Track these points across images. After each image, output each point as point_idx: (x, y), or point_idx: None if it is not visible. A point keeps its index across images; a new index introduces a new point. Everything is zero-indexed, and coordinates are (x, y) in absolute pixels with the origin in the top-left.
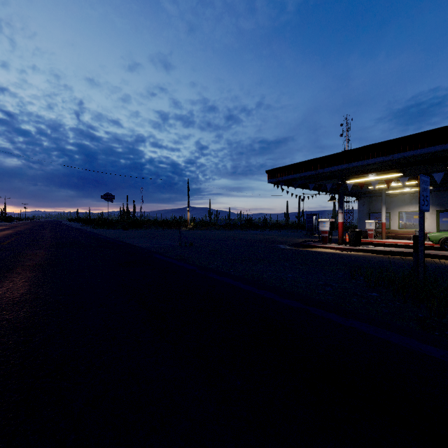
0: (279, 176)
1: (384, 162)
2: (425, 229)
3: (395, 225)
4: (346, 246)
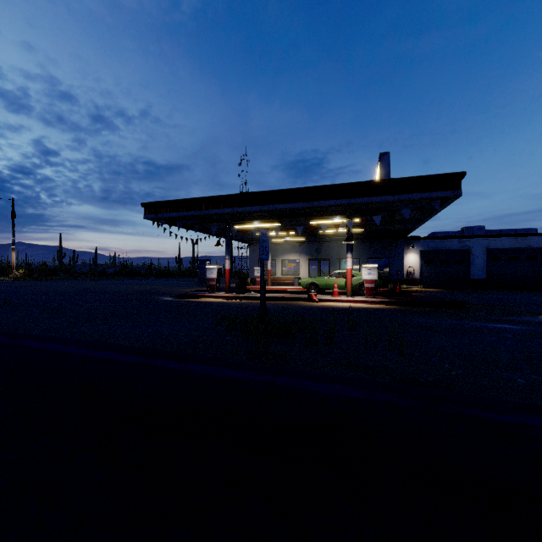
0: (159, 212)
1: (262, 211)
2: (301, 276)
3: (280, 272)
4: (233, 294)
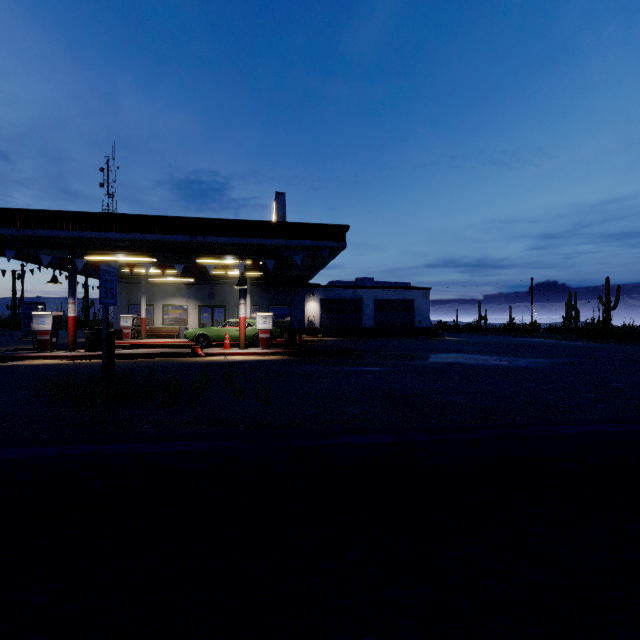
0: None
1: (127, 240)
2: (190, 326)
3: (160, 321)
4: (80, 352)
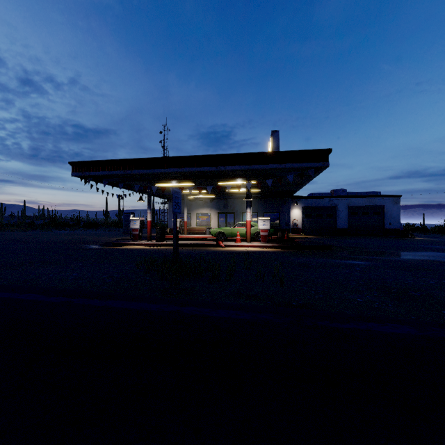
0: (86, 171)
1: (178, 172)
2: (212, 226)
3: (194, 223)
4: (153, 241)
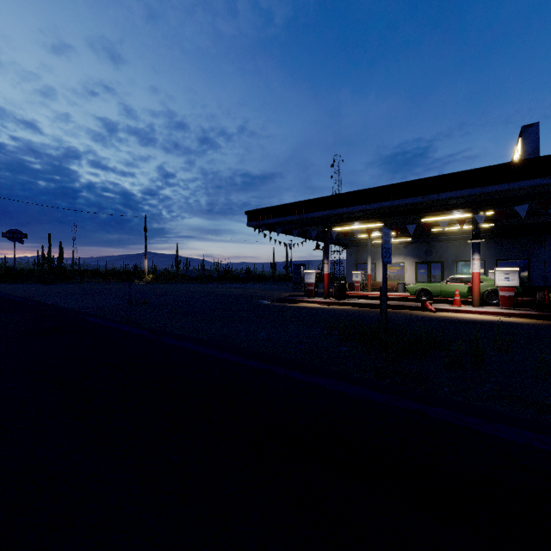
0: (261, 219)
1: (366, 210)
2: (406, 281)
3: (380, 276)
4: (331, 299)
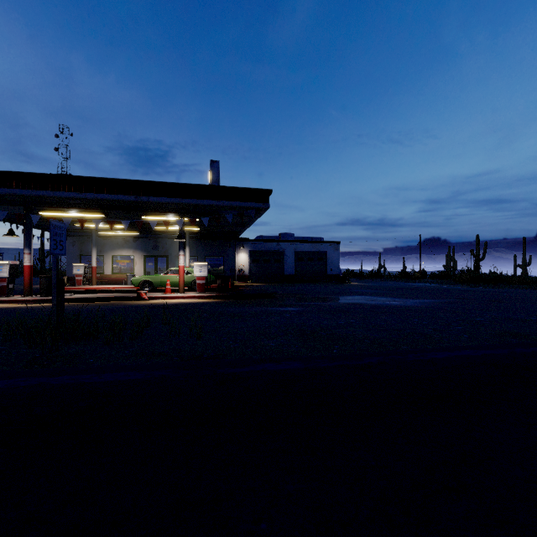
0: None
1: (78, 198)
2: (136, 274)
3: (109, 269)
4: (36, 296)
